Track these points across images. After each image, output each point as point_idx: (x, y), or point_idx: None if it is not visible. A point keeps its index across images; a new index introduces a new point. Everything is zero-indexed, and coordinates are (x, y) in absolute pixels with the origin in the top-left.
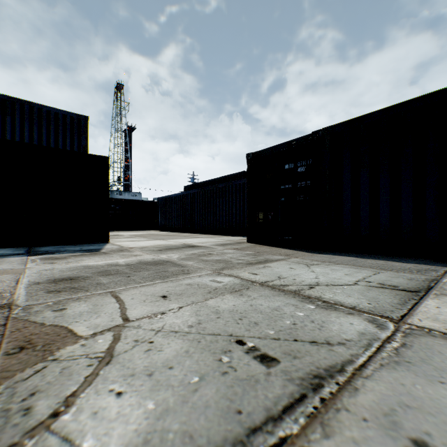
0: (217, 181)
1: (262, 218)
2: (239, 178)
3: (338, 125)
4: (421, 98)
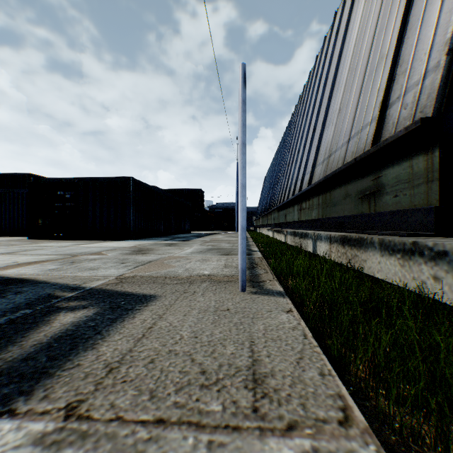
0: None
1: (42, 222)
2: (23, 179)
3: (87, 178)
4: (117, 177)
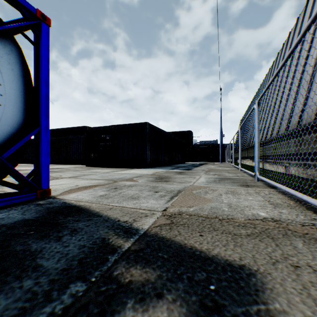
0: (66, 130)
1: (93, 156)
2: (83, 130)
3: (119, 125)
4: (138, 123)
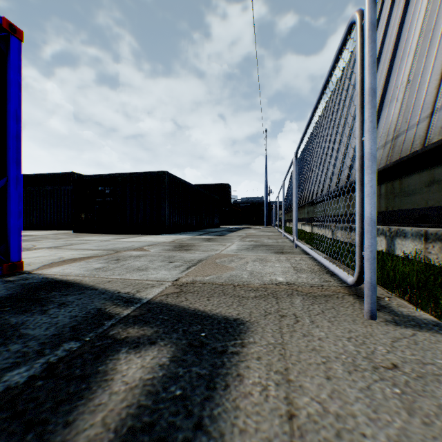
0: (41, 177)
1: (85, 217)
2: (69, 178)
3: (125, 173)
4: (152, 172)
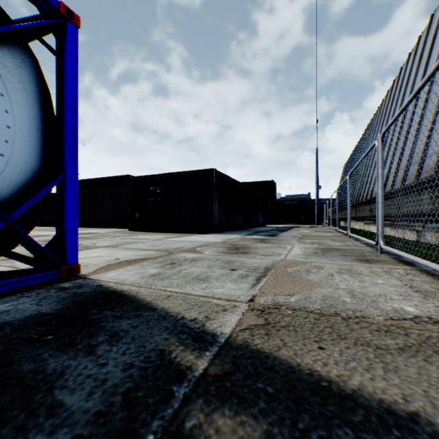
0: (102, 181)
1: (138, 216)
2: (124, 180)
3: (174, 173)
4: (200, 170)
